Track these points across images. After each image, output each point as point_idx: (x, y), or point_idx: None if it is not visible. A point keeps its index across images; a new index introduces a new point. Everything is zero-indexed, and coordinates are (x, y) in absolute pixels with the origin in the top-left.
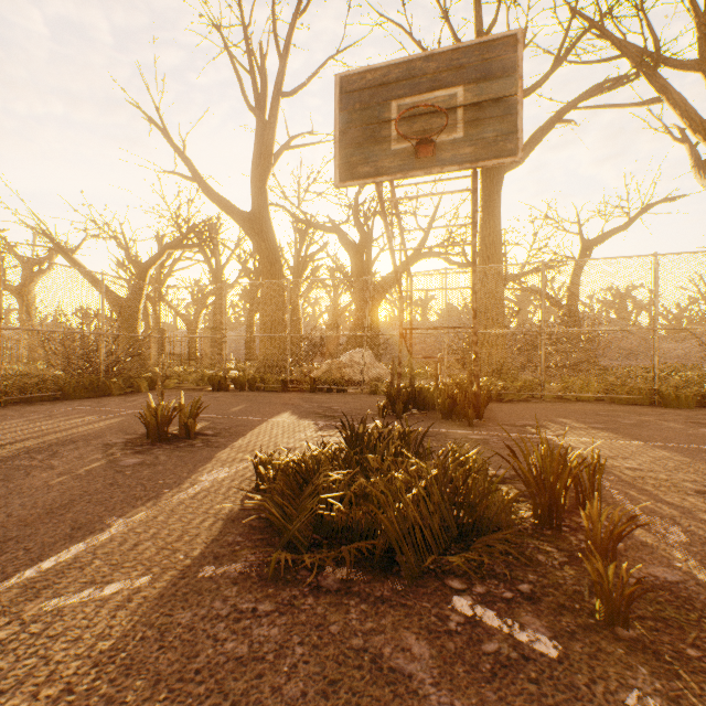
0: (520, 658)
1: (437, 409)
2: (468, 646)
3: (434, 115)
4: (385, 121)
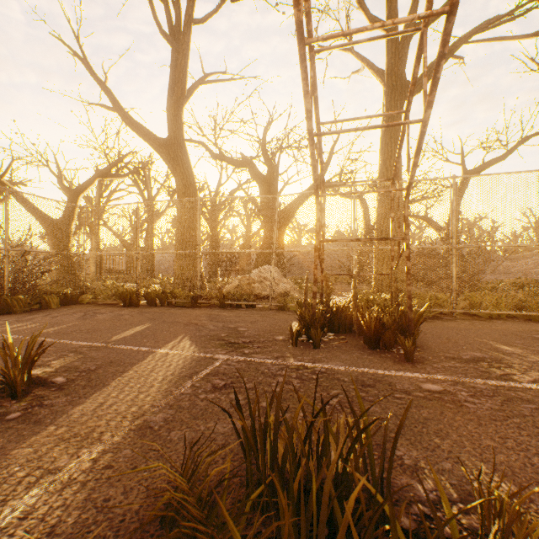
0: None
1: (356, 333)
2: None
3: None
4: None
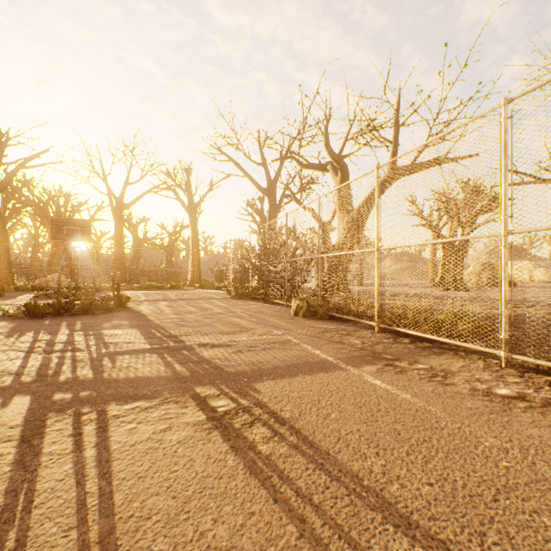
0: None
1: None
2: None
3: (75, 231)
4: (63, 230)
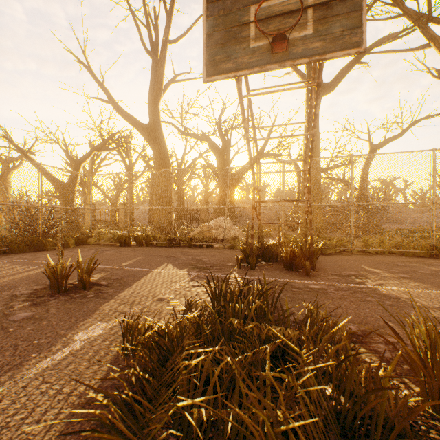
0: None
1: (280, 261)
2: None
3: (287, 16)
4: (245, 24)
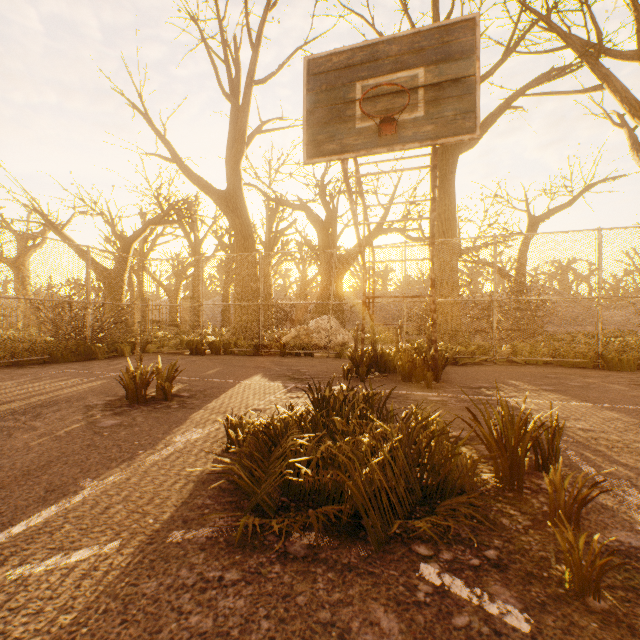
0: (491, 633)
1: (397, 372)
2: (438, 620)
3: (396, 95)
4: (350, 101)
